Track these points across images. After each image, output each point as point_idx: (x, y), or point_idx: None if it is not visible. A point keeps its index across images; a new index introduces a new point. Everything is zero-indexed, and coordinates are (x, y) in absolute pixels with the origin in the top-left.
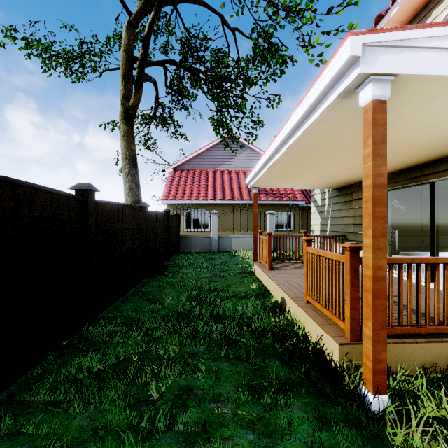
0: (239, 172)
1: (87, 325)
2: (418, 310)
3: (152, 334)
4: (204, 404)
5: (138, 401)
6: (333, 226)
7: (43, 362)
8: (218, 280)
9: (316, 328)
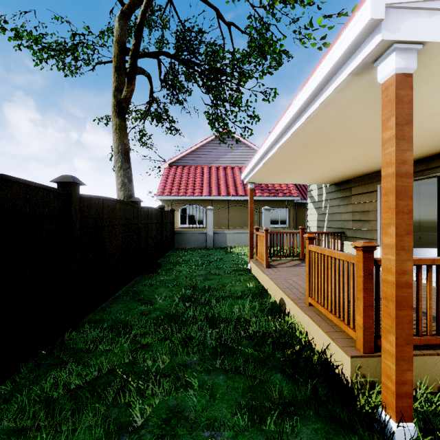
0: (234, 168)
1: (71, 330)
2: (439, 317)
3: (141, 341)
4: (196, 432)
5: (119, 428)
6: (331, 222)
7: (16, 375)
8: (213, 278)
9: (322, 335)
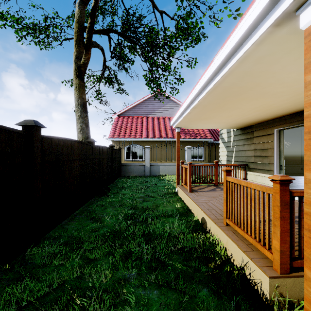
0: (165, 118)
1: (33, 245)
2: None
3: (89, 256)
4: None
5: None
6: (237, 157)
7: None
8: (149, 200)
9: (240, 253)
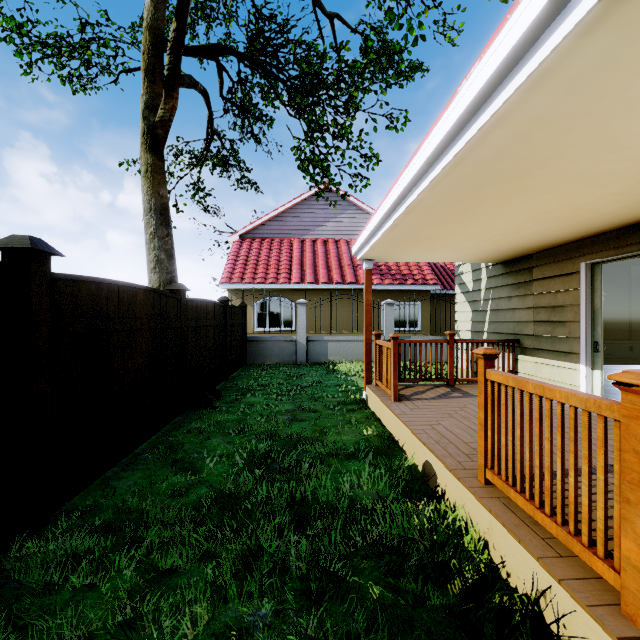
0: (339, 242)
1: (28, 534)
2: None
3: (159, 564)
4: None
5: None
6: (495, 324)
7: None
8: (305, 418)
9: (527, 562)
